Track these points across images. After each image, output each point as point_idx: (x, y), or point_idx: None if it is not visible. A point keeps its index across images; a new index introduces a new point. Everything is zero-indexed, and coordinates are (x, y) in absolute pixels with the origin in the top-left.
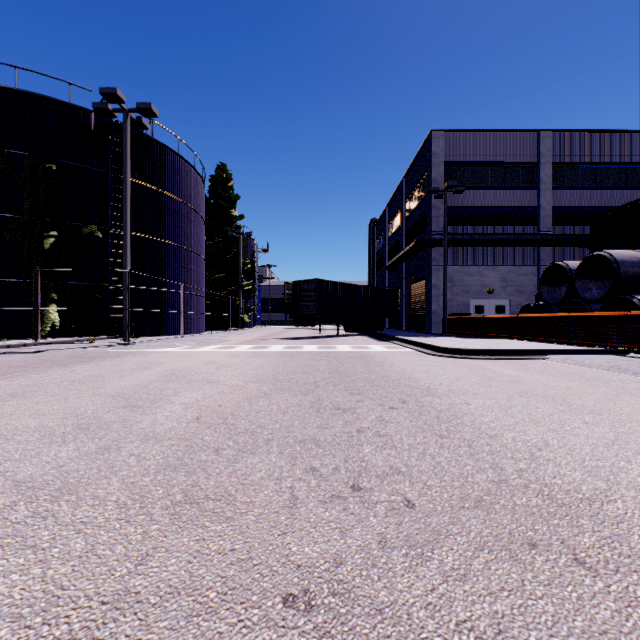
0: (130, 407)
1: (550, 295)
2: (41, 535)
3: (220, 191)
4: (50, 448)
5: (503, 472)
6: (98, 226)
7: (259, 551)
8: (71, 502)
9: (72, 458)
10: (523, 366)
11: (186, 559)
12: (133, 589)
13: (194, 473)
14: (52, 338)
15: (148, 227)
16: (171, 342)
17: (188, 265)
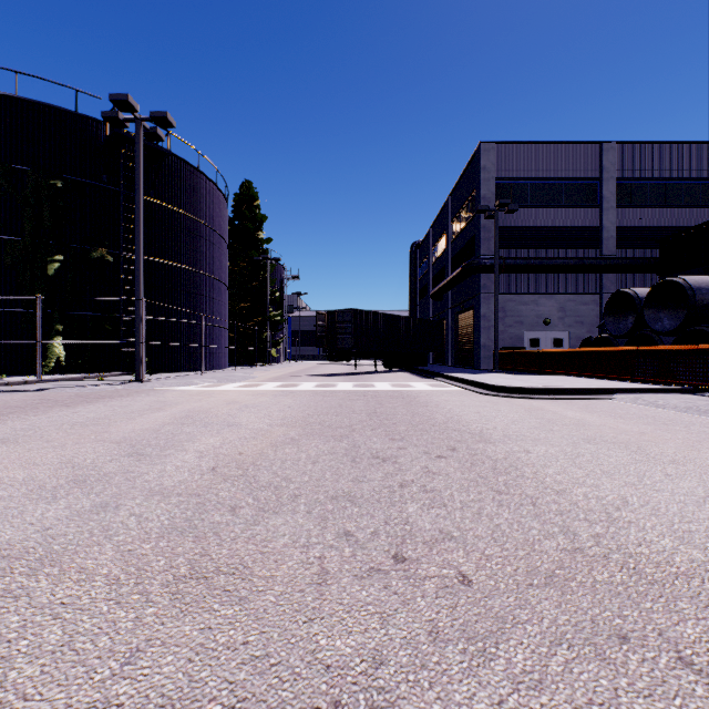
0: (136, 455)
1: (615, 326)
2: (9, 621)
3: (245, 211)
4: (37, 506)
5: (576, 538)
6: (108, 250)
7: (278, 645)
8: (52, 576)
9: (61, 518)
10: (587, 407)
11: (186, 656)
12: (115, 700)
13: (204, 538)
14: (57, 375)
15: (164, 251)
16: (189, 379)
17: (209, 293)
